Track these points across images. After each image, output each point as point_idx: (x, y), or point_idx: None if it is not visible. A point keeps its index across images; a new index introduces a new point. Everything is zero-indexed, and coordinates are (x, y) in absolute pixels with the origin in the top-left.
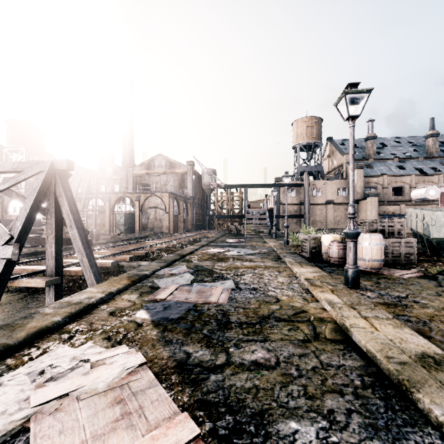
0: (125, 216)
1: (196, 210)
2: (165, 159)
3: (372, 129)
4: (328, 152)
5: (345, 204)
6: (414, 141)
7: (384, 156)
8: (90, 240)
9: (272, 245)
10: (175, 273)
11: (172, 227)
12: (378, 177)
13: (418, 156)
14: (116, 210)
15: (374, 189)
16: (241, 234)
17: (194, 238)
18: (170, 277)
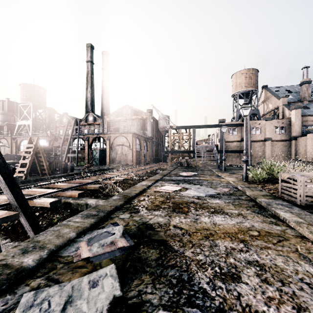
0: (99, 151)
1: (154, 147)
2: (130, 109)
3: (307, 74)
4: (263, 98)
5: (282, 140)
6: None
7: None
8: (16, 178)
9: (232, 181)
10: (94, 255)
11: (134, 161)
12: None
13: None
14: (93, 147)
15: (312, 127)
16: (191, 167)
17: (151, 170)
18: (73, 275)
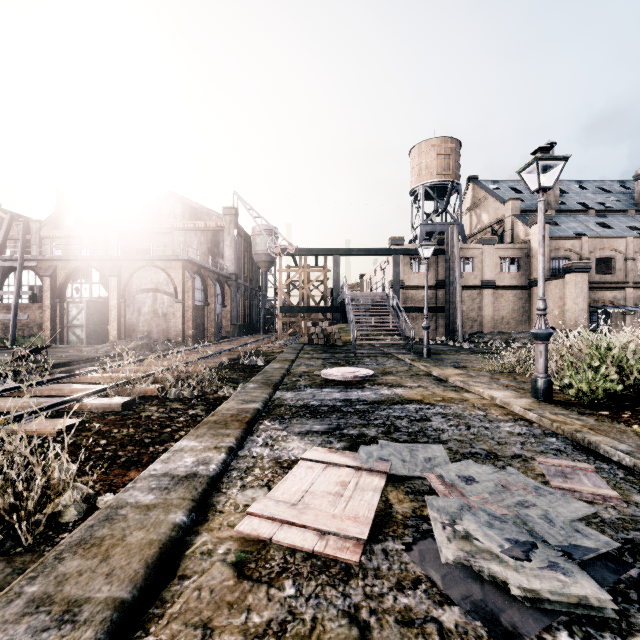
0: (87, 307)
1: (242, 299)
2: (182, 203)
3: None
4: (470, 201)
5: (513, 287)
6: (607, 187)
7: (571, 207)
8: None
9: (524, 408)
10: None
11: (190, 331)
12: (573, 239)
13: (625, 208)
14: (70, 295)
15: (566, 262)
16: (337, 347)
17: (233, 357)
18: None
